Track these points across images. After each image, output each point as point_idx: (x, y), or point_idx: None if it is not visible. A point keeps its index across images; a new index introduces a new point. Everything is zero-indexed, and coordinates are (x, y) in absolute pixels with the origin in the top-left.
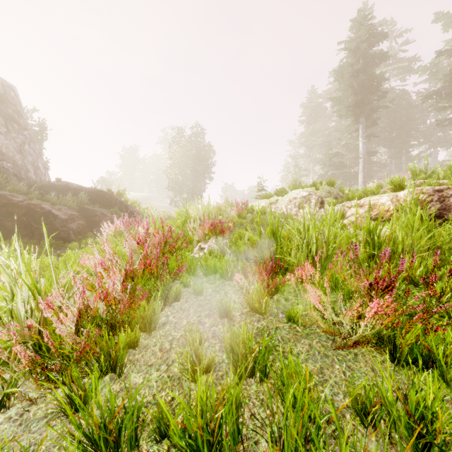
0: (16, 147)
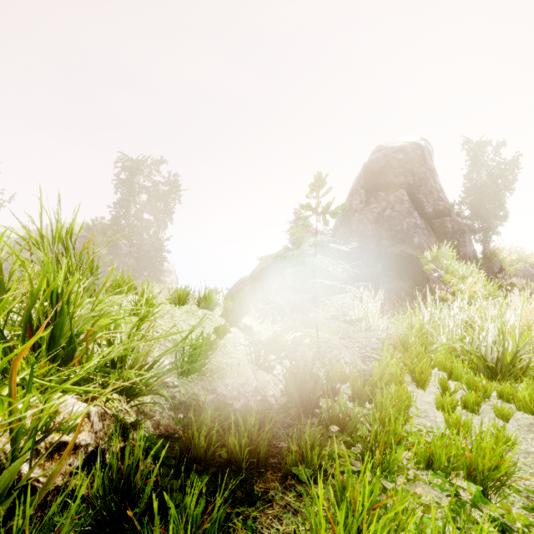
0: (371, 218)
